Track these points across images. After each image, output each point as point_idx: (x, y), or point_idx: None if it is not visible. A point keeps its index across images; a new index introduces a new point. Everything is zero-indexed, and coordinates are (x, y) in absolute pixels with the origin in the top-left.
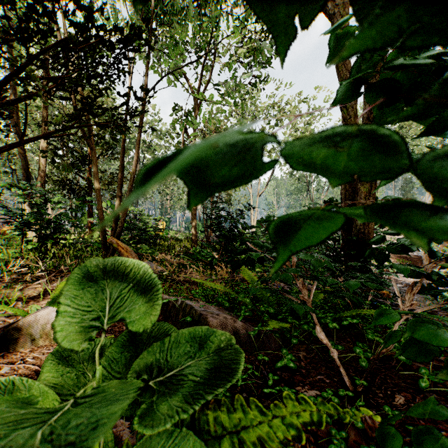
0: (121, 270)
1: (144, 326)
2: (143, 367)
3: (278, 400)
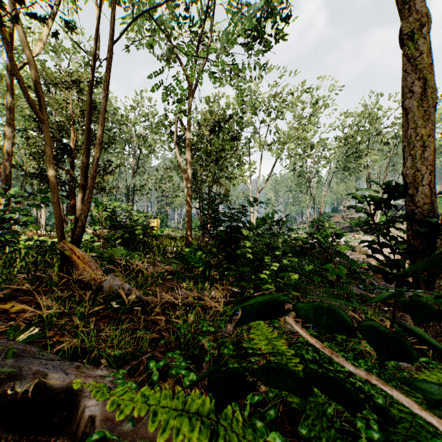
0: None
1: None
2: None
3: None
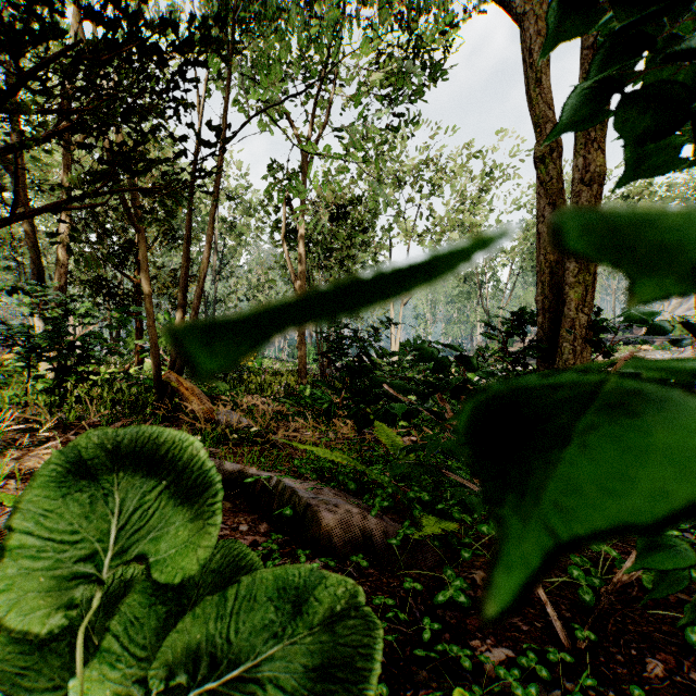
0: (148, 452)
1: (184, 570)
2: (182, 653)
3: (440, 669)
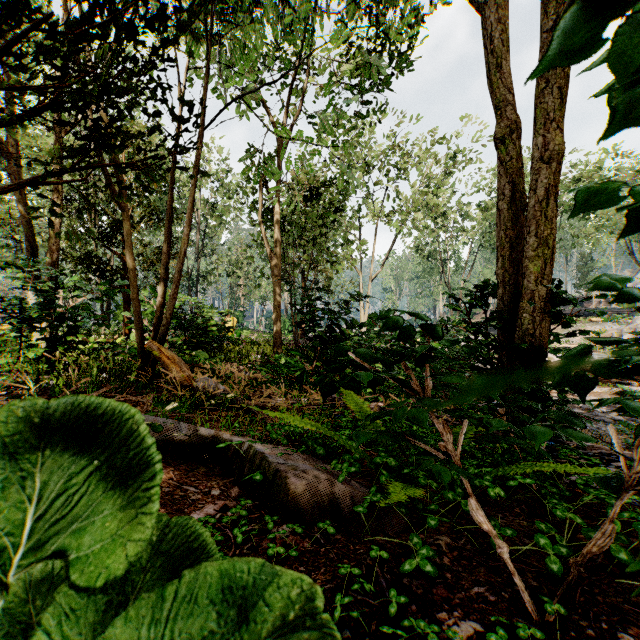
0: (85, 426)
1: (110, 566)
2: None
3: None
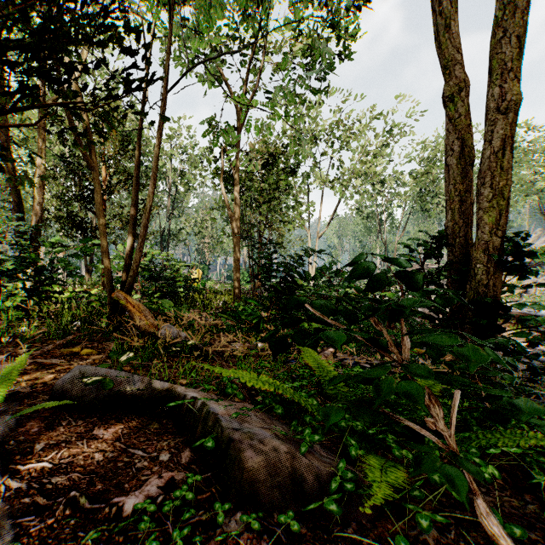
0: None
1: None
2: None
3: None
